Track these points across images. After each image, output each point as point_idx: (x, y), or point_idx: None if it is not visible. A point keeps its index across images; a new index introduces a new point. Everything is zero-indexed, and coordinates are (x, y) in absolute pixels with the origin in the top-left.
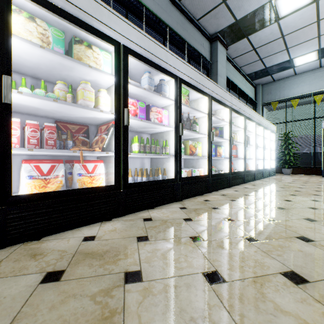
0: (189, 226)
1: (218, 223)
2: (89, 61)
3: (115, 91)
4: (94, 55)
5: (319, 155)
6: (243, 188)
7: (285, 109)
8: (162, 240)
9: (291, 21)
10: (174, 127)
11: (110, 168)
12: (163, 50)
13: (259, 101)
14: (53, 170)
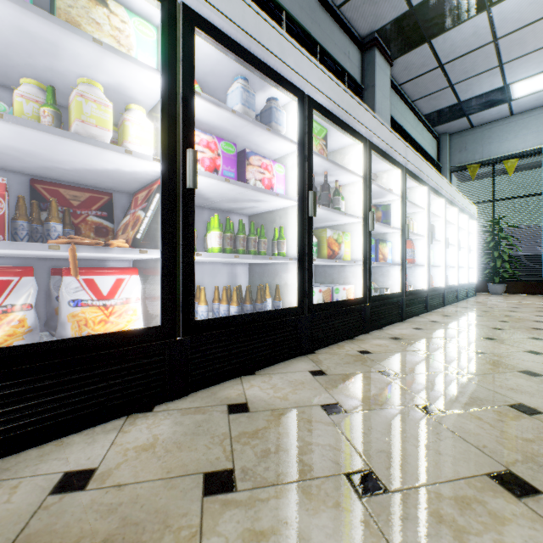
0: (339, 432)
1: (407, 419)
2: (99, 34)
3: (162, 107)
4: (113, 22)
5: None
6: (428, 322)
7: (493, 178)
8: (273, 490)
9: (514, 8)
10: (297, 200)
11: (156, 287)
12: (275, 33)
13: (446, 163)
14: (3, 294)
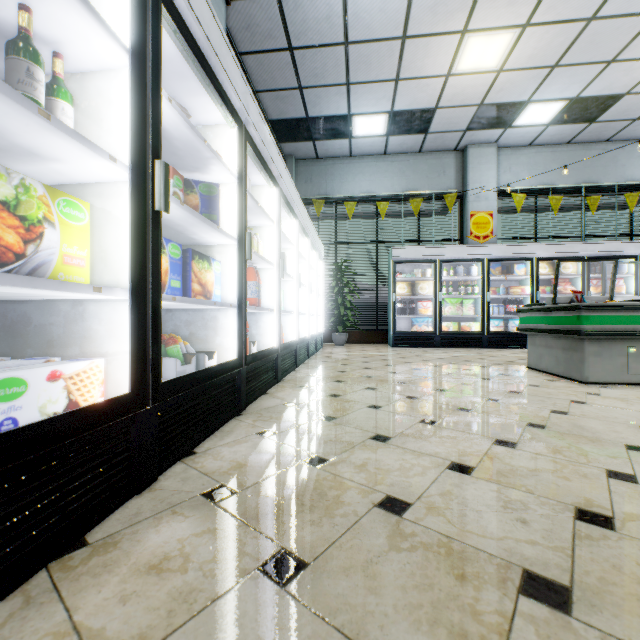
0: None
1: None
2: None
3: None
4: None
5: (382, 308)
6: (283, 407)
7: (335, 218)
8: None
9: (367, 5)
10: None
11: None
12: None
13: None
14: None
